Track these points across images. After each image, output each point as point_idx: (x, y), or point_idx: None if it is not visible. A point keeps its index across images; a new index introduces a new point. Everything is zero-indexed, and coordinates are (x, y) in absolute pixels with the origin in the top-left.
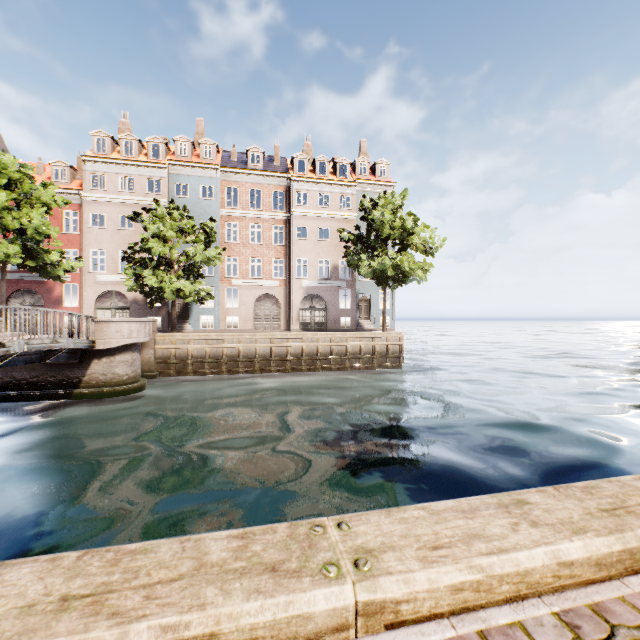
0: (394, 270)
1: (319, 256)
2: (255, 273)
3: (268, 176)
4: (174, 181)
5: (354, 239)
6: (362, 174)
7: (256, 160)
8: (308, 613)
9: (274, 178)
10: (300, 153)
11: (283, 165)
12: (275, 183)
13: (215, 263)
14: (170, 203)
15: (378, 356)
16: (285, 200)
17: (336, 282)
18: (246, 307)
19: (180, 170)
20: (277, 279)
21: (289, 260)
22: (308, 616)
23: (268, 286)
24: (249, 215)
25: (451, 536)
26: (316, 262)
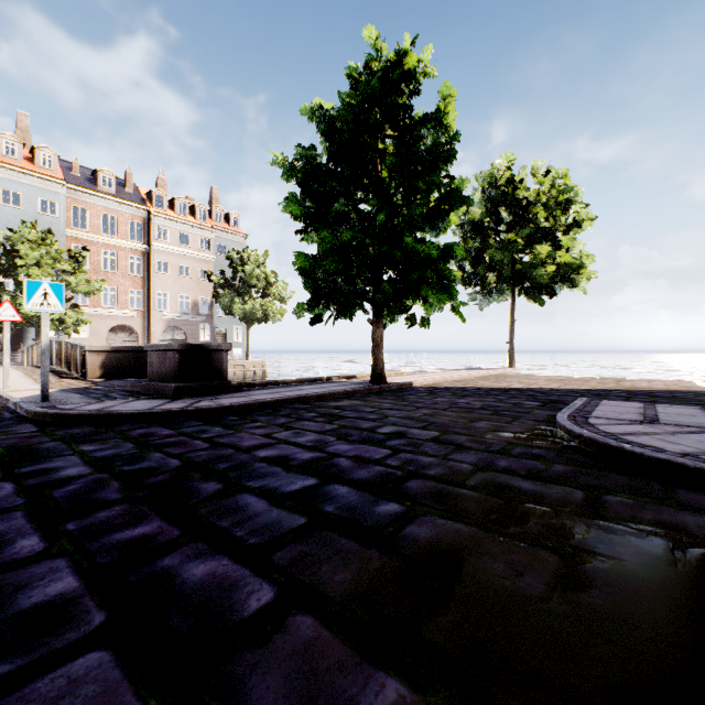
0: (262, 313)
1: (180, 291)
2: (109, 302)
3: (125, 204)
4: (0, 185)
5: (223, 283)
6: (218, 221)
7: (108, 183)
8: None
9: (131, 207)
10: (160, 189)
11: (136, 193)
12: (132, 213)
13: (95, 294)
14: (33, 224)
15: (249, 380)
16: (143, 232)
17: (197, 317)
18: (98, 337)
19: (10, 174)
20: (135, 310)
21: (148, 292)
22: None
23: (124, 316)
24: (102, 241)
25: None
26: (177, 297)
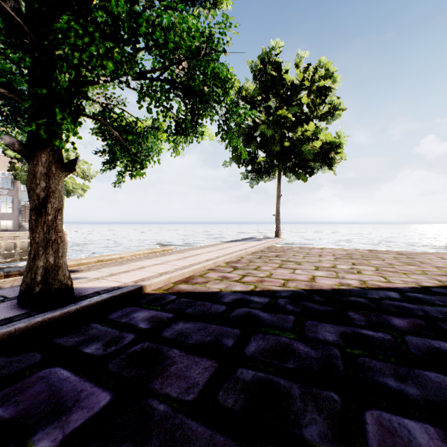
0: None
1: None
2: None
3: None
4: None
5: (21, 158)
6: None
7: None
8: (114, 258)
9: None
10: None
11: None
12: None
13: None
14: None
15: None
16: None
17: None
18: None
19: None
20: None
21: None
22: (114, 258)
23: None
24: None
25: (130, 252)
26: None
